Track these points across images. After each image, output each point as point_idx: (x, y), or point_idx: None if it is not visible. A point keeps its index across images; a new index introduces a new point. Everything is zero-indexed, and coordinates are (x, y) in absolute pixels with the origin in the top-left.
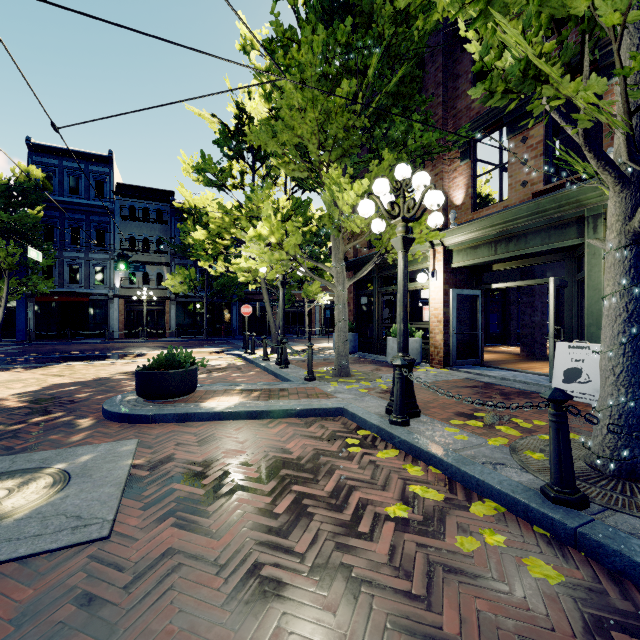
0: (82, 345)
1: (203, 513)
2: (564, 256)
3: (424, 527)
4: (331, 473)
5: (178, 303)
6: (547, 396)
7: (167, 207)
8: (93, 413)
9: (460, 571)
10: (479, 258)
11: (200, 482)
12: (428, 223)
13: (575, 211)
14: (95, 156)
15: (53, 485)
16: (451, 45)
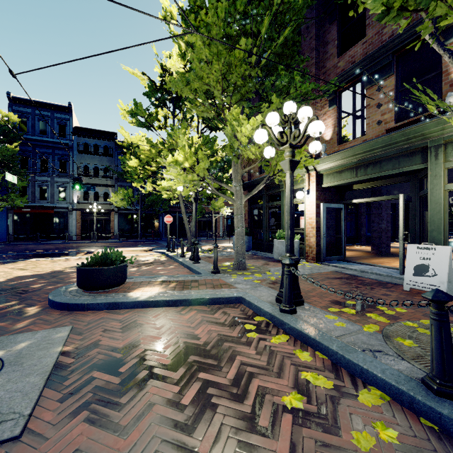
0: (48, 245)
1: (115, 405)
2: (409, 178)
3: (319, 420)
4: (232, 359)
5: (120, 214)
6: (430, 297)
7: (112, 144)
8: (41, 301)
9: None
10: (343, 180)
11: (118, 370)
12: (309, 150)
13: (420, 143)
14: (58, 106)
15: None
16: (322, 20)
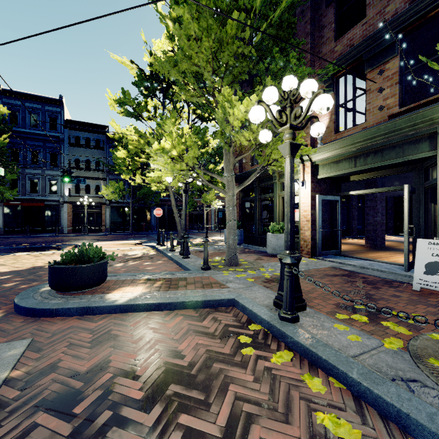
0: (37, 238)
1: None
2: (412, 168)
3: None
4: (224, 390)
5: (111, 207)
6: None
7: (103, 137)
8: (7, 305)
9: None
10: (341, 170)
11: (72, 409)
12: (311, 132)
13: (428, 128)
14: (49, 99)
15: None
16: (317, 3)
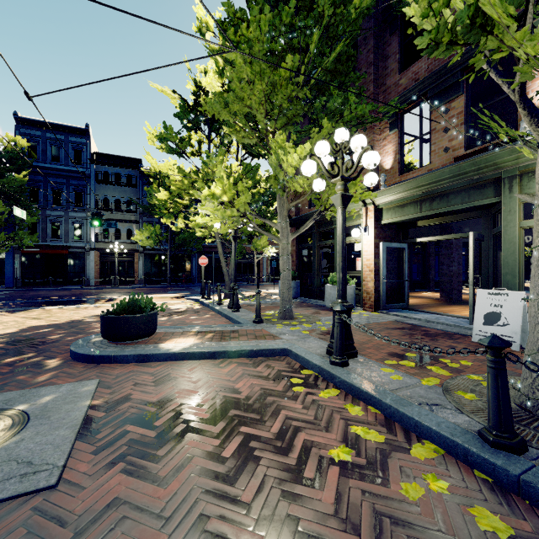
0: (62, 291)
1: (153, 457)
2: (481, 213)
3: (368, 472)
4: (277, 413)
5: (145, 255)
6: (486, 343)
7: (136, 173)
8: (61, 354)
9: (407, 523)
10: (406, 215)
11: (153, 423)
12: (364, 182)
13: (492, 173)
14: (74, 129)
15: (11, 427)
16: (381, 30)
